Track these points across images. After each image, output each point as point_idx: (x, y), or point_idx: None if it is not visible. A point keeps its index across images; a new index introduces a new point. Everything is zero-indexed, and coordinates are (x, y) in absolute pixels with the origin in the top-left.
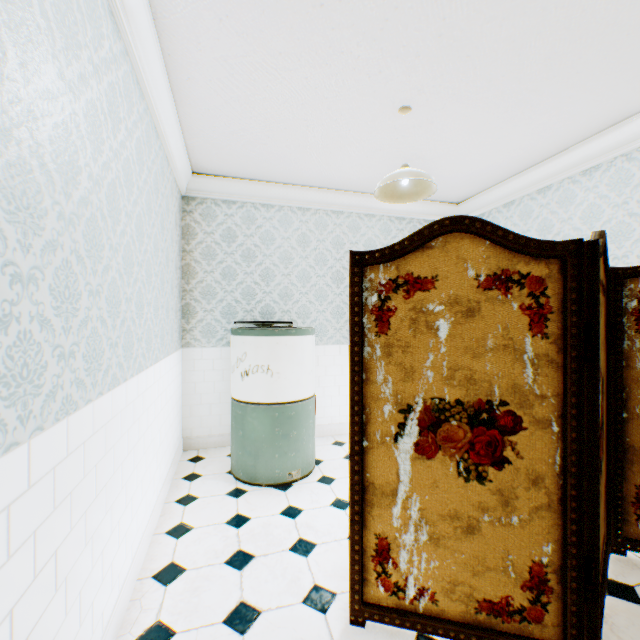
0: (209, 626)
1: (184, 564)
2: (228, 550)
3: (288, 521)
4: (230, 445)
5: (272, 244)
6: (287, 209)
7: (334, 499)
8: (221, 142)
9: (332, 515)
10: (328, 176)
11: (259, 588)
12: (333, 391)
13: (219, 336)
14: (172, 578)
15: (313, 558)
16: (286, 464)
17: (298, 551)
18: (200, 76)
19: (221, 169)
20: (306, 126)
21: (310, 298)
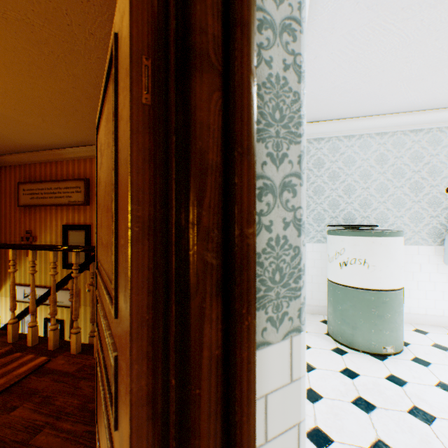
0: (358, 447)
1: (319, 392)
2: (350, 393)
3: (395, 387)
4: (319, 314)
5: (352, 165)
6: (365, 136)
7: (437, 381)
8: (322, 97)
9: (441, 395)
10: (410, 101)
11: (390, 434)
12: (410, 285)
13: (311, 235)
14: (314, 399)
15: (436, 428)
16: (380, 339)
17: (417, 416)
18: (324, 53)
19: (315, 117)
20: (404, 63)
21: (387, 206)
